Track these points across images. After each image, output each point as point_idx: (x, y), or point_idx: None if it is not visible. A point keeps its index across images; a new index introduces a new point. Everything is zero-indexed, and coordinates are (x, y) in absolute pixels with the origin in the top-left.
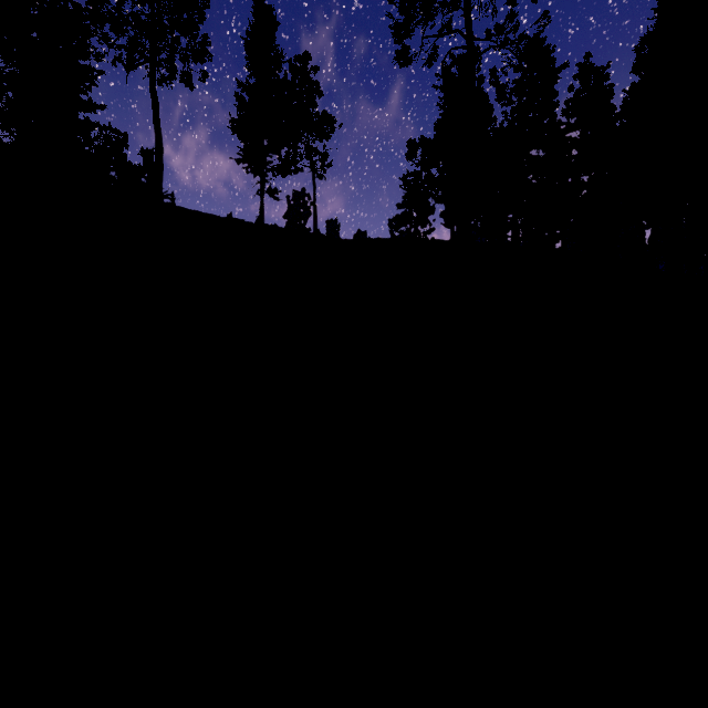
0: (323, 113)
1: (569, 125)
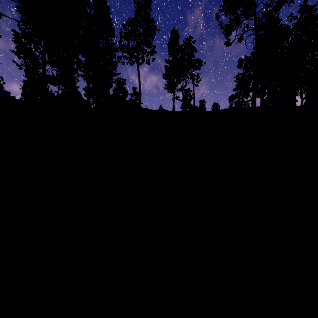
0: (197, 59)
1: None
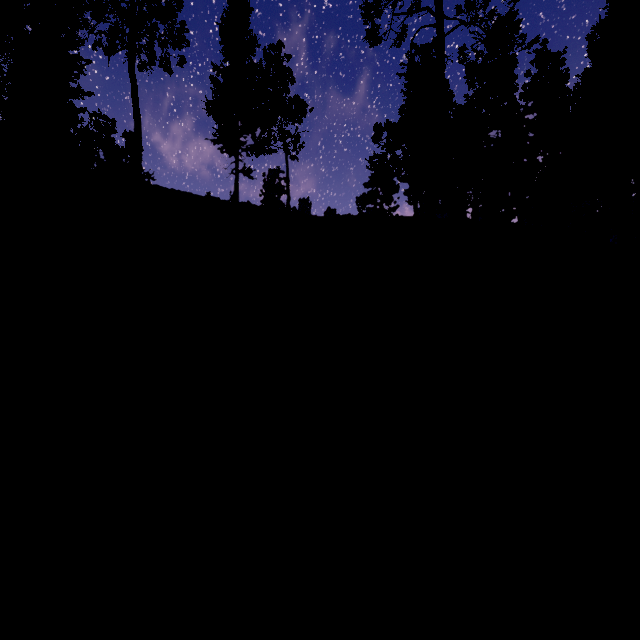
0: (295, 98)
1: (526, 108)
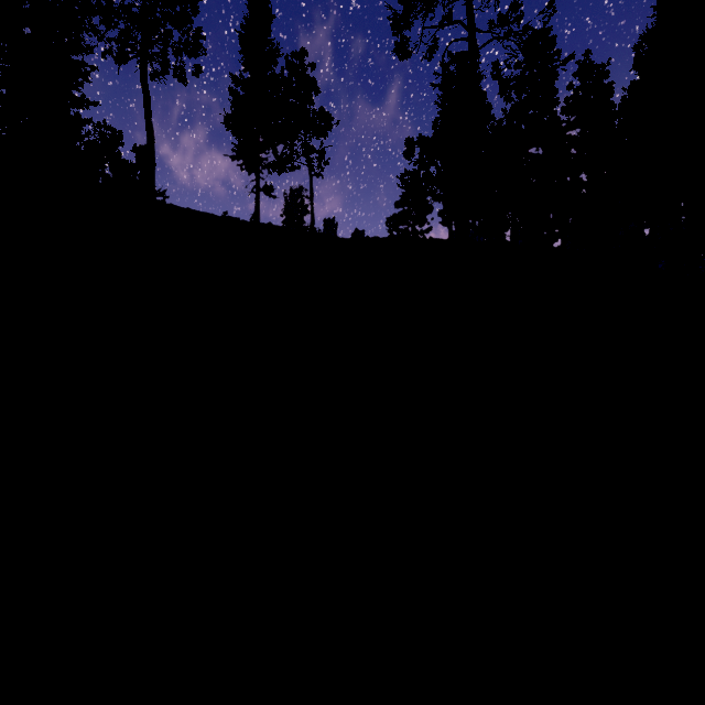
0: (320, 110)
1: (568, 123)
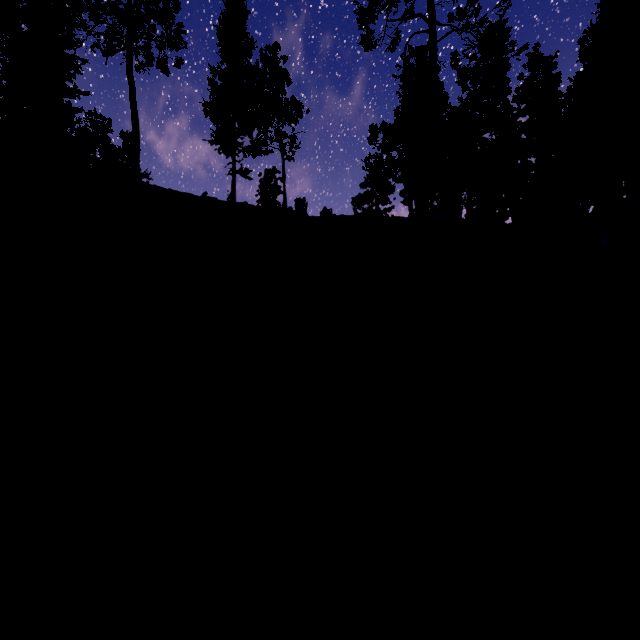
0: (292, 99)
1: (519, 110)
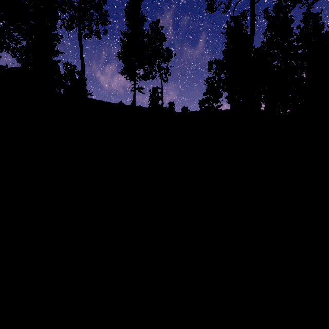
0: (166, 48)
1: (297, 46)
